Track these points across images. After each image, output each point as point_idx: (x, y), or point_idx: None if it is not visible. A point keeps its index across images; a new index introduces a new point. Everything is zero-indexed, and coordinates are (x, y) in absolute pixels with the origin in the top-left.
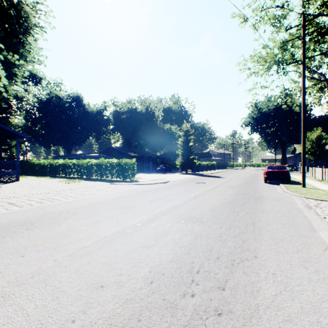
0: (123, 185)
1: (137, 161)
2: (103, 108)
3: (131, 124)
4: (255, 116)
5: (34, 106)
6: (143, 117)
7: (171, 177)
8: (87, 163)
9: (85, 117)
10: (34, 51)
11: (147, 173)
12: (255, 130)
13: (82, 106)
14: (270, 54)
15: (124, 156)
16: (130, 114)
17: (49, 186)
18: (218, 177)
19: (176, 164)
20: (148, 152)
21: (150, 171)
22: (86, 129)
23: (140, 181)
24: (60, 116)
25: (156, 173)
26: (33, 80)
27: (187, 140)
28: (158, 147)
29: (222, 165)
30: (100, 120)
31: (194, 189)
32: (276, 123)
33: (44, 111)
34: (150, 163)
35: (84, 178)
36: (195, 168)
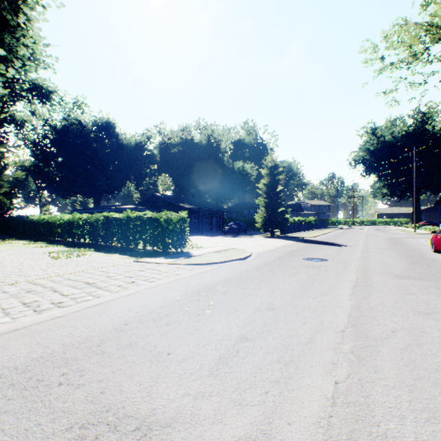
0: (156, 267)
1: (194, 216)
2: (145, 140)
3: (185, 162)
4: (372, 147)
5: (44, 136)
6: (202, 151)
7: (250, 243)
8: (104, 220)
9: (119, 152)
10: (32, 45)
11: (209, 235)
12: (373, 170)
13: (115, 136)
14: (437, 16)
15: (174, 209)
16: (185, 147)
17: (5, 268)
18: (333, 244)
19: (251, 221)
20: (210, 204)
21: (214, 232)
22: (121, 170)
23: (195, 254)
24: (82, 151)
25: (223, 235)
26: (38, 95)
27: (274, 182)
28: (225, 196)
29: (321, 223)
30: (140, 156)
31: (321, 283)
32: (407, 158)
33: (59, 144)
34: (213, 219)
35: (100, 245)
36: (285, 228)
